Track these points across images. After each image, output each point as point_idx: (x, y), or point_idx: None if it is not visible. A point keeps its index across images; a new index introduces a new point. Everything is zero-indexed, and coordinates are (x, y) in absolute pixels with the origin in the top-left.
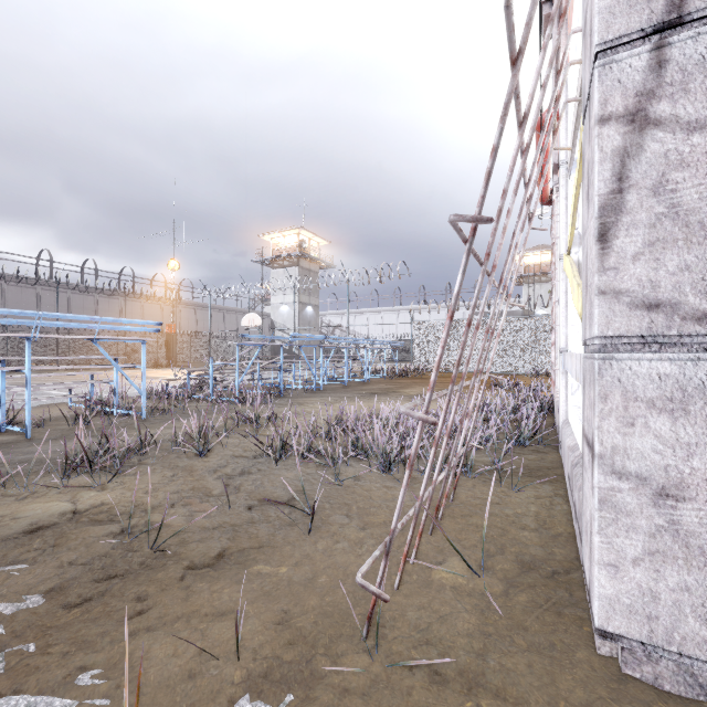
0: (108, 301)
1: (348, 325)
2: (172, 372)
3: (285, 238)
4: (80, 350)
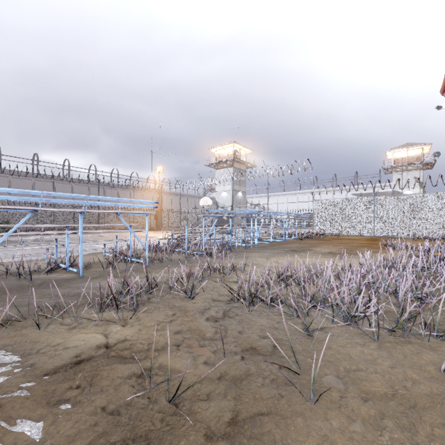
0: (124, 192)
1: (268, 203)
2: (160, 234)
3: (224, 149)
4: (110, 220)
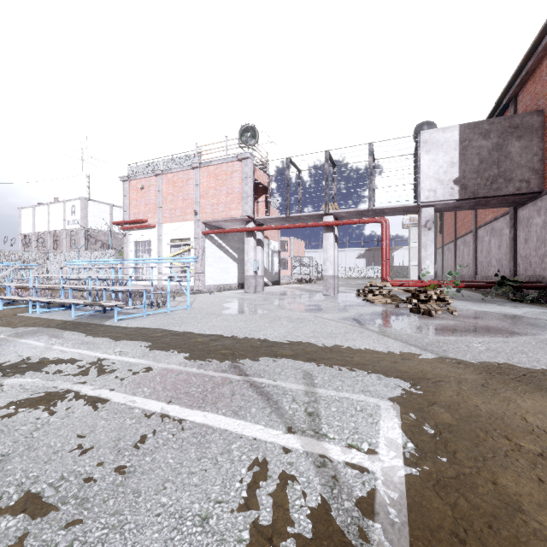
0: None
1: None
2: None
3: None
4: None
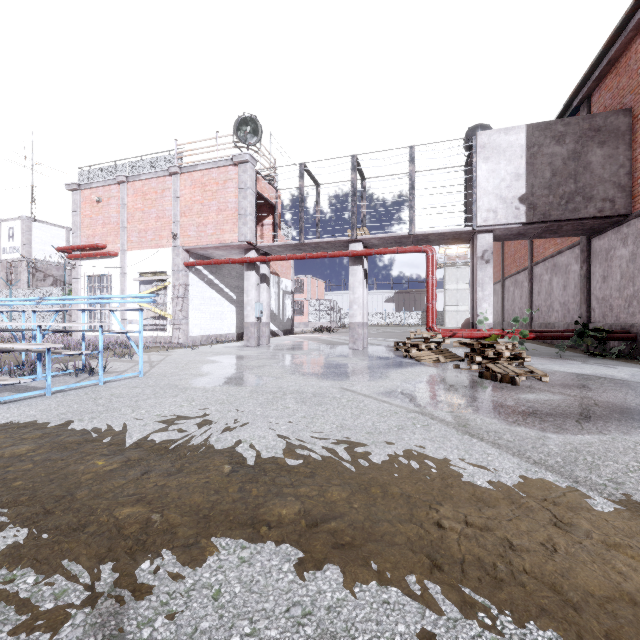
0: None
1: None
2: None
3: None
4: None
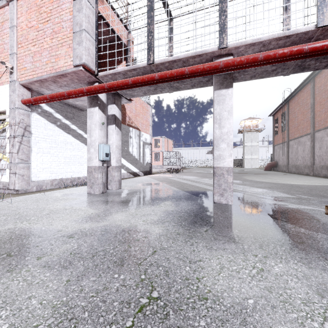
0: None
1: None
2: None
3: None
4: None
